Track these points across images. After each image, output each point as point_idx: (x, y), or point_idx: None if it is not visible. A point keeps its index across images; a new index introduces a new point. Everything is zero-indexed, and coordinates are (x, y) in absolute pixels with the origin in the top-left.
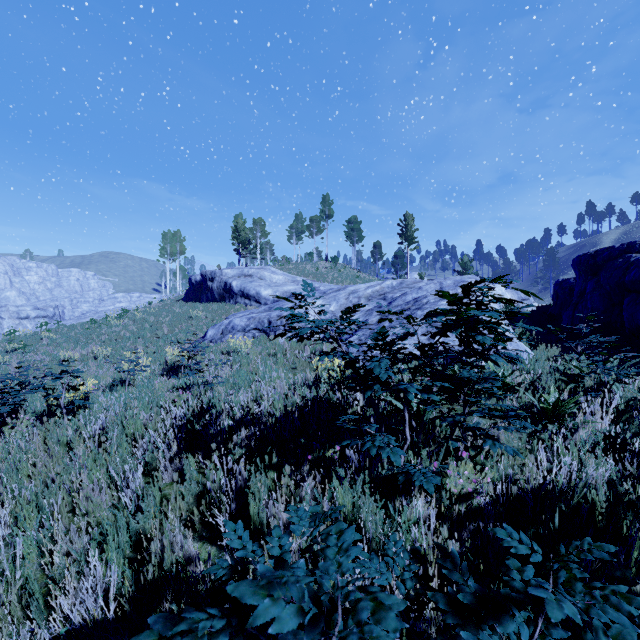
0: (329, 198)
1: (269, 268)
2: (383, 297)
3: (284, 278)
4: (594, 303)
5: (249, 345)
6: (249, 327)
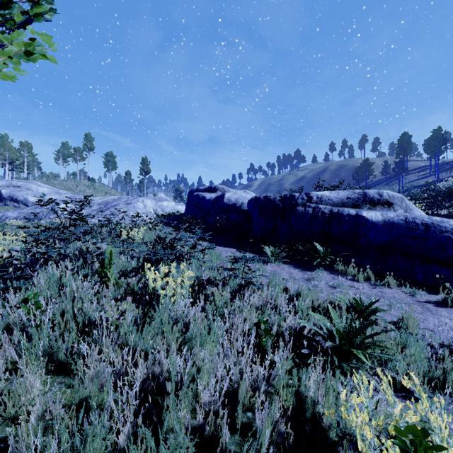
0: (91, 136)
1: (36, 182)
2: (106, 204)
3: (49, 190)
4: (186, 209)
5: (21, 223)
6: (20, 217)
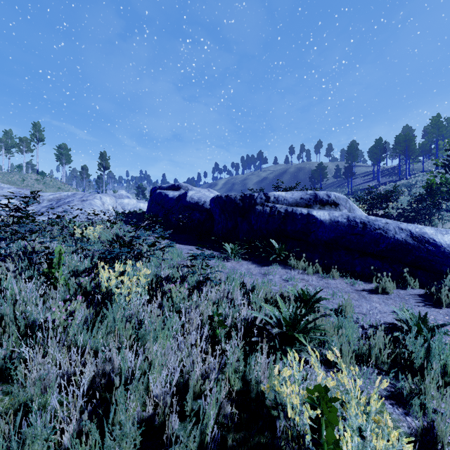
0: (40, 126)
1: None
2: (59, 200)
3: None
4: (149, 207)
5: None
6: None
